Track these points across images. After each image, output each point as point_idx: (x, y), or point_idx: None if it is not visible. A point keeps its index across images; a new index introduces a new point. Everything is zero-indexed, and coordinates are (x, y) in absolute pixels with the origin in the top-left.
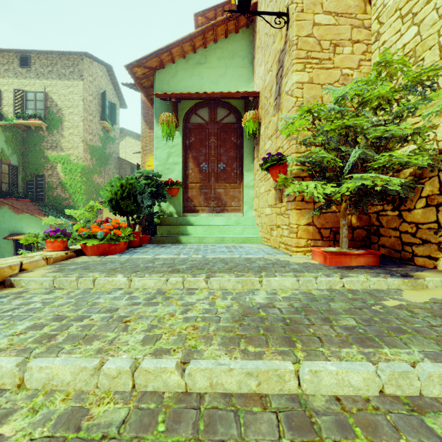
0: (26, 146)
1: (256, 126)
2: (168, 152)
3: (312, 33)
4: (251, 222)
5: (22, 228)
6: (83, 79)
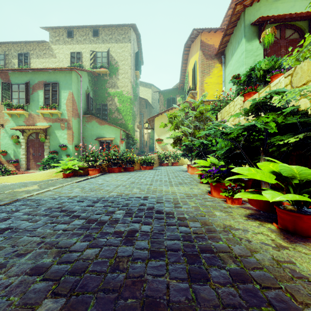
0: (96, 86)
1: None
2: (253, 60)
3: None
4: None
5: (103, 134)
6: (131, 42)
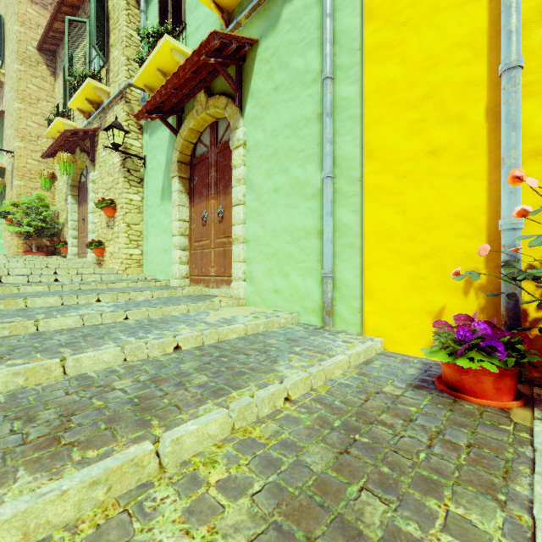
0: None
1: (3, 188)
2: None
3: (26, 166)
4: (0, 247)
5: None
6: None
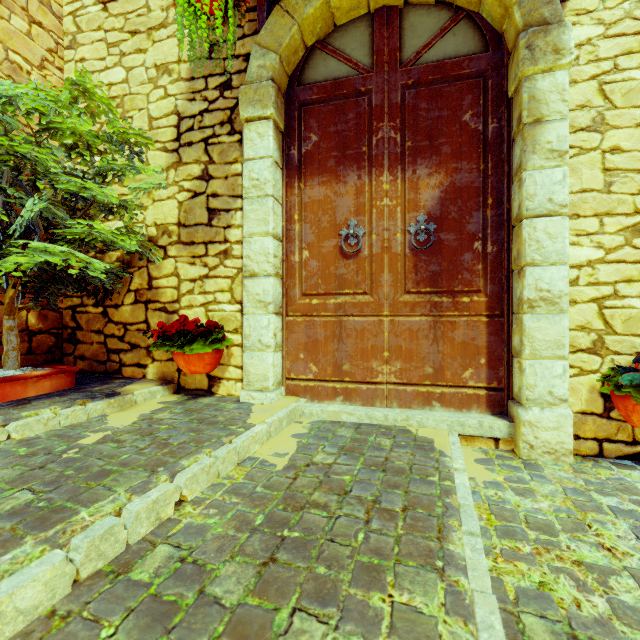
0: None
1: None
2: None
3: None
4: None
5: None
6: None
